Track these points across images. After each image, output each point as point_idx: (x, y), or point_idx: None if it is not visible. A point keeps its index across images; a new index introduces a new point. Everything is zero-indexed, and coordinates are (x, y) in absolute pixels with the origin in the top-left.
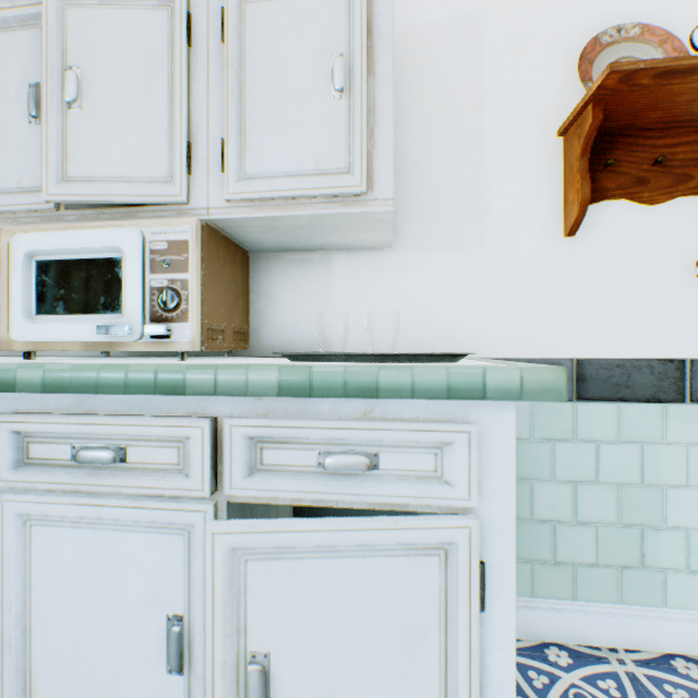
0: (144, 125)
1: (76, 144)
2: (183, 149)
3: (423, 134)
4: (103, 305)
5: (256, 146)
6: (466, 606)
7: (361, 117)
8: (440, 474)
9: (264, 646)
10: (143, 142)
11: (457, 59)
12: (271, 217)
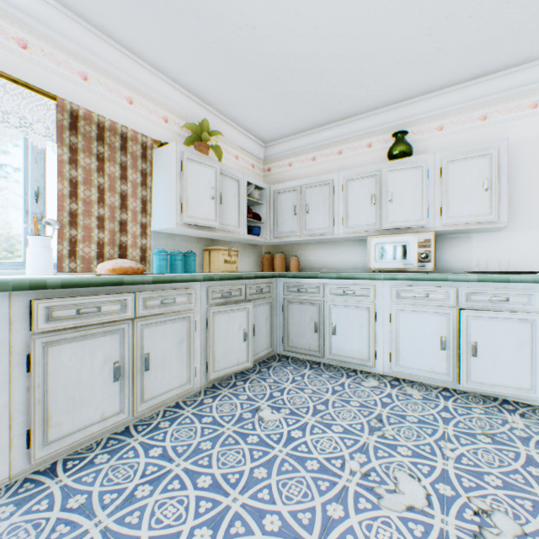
0: (411, 205)
1: (390, 212)
2: (425, 211)
3: (516, 185)
4: (400, 258)
5: (452, 208)
6: (538, 336)
7: (494, 197)
8: (529, 303)
9: (474, 340)
10: (411, 209)
11: (534, 153)
12: (457, 229)
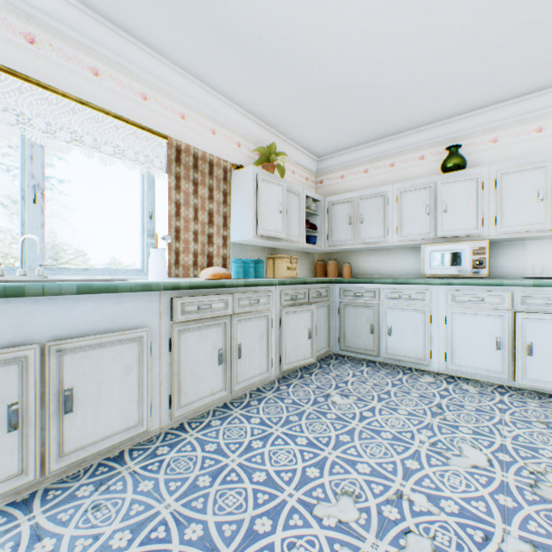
0: (466, 214)
1: (444, 222)
2: (480, 220)
3: None
4: (454, 264)
5: (507, 217)
6: None
7: (549, 207)
8: None
9: (530, 340)
10: (465, 219)
11: None
12: (511, 237)
